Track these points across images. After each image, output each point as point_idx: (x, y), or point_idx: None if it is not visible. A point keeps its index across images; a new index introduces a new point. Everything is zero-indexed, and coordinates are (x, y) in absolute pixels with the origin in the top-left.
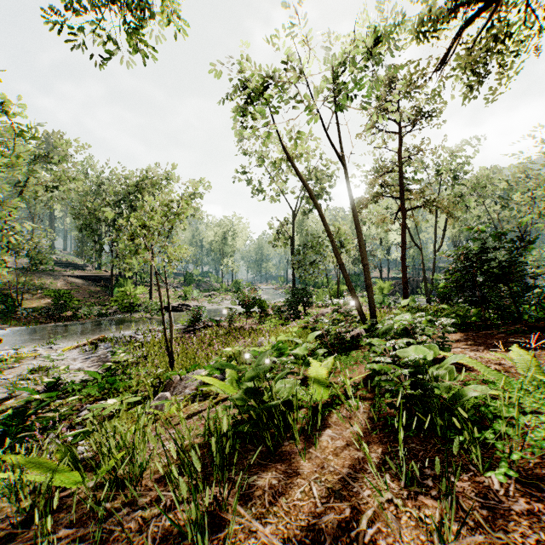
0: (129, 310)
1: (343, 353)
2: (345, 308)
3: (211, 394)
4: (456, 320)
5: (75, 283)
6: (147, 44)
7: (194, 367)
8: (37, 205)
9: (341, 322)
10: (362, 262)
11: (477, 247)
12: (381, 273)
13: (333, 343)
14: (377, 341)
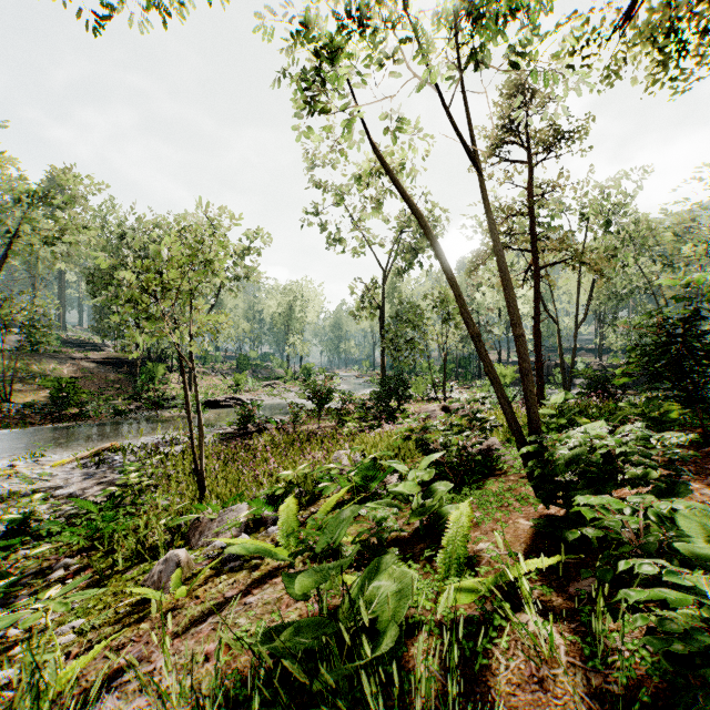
0: (156, 406)
1: (474, 485)
2: (469, 408)
3: (253, 556)
4: (694, 436)
5: (88, 368)
6: (168, 12)
7: (234, 498)
8: (39, 265)
9: (465, 430)
10: (514, 331)
11: (686, 310)
12: (499, 356)
13: (451, 462)
14: (601, 501)
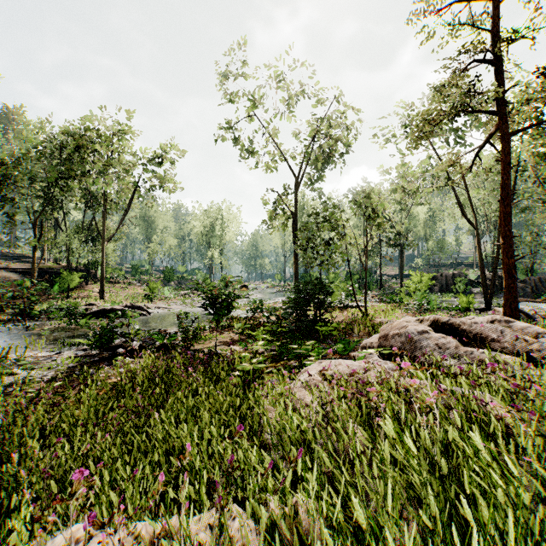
0: (23, 316)
1: None
2: None
3: None
4: None
5: (4, 277)
6: None
7: None
8: None
9: None
10: None
11: None
12: (401, 267)
13: None
14: None
